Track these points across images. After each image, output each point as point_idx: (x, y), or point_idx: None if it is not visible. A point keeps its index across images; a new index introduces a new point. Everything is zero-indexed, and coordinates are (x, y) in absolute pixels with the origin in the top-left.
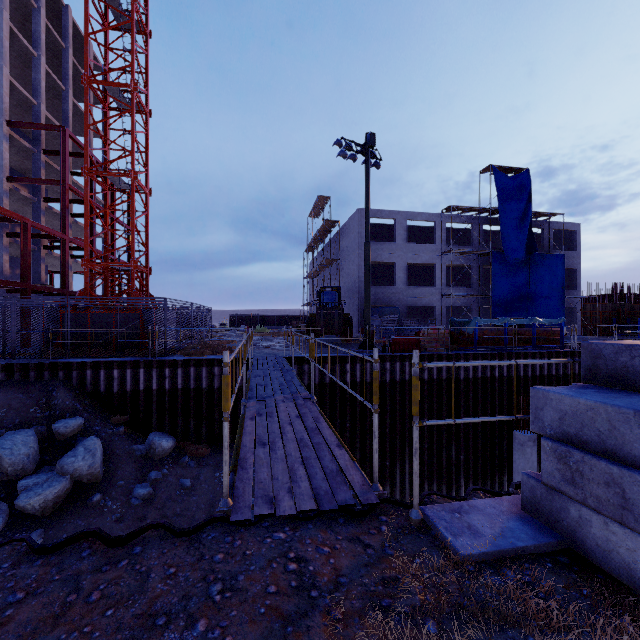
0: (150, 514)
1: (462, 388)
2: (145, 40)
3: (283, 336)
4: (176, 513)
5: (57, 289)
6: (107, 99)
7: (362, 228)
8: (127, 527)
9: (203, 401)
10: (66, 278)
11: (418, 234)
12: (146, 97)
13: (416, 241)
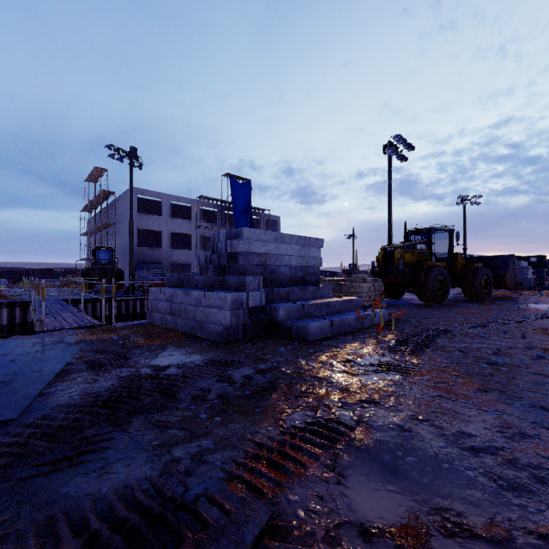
0: None
1: None
2: None
3: (57, 287)
4: None
5: None
6: None
7: (135, 202)
8: None
9: None
10: None
11: (182, 211)
12: None
13: (180, 216)
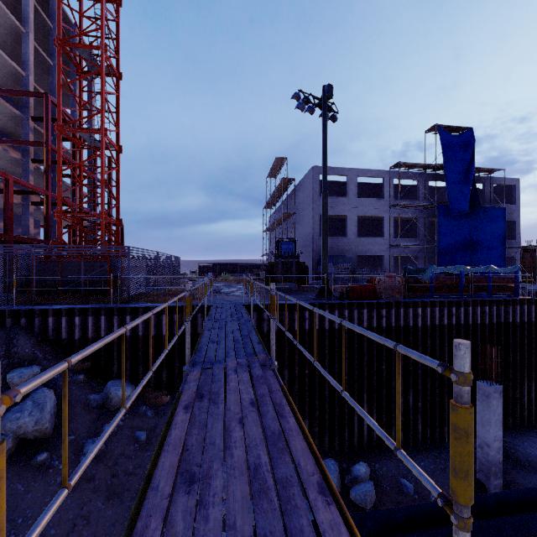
0: (99, 473)
1: (420, 335)
2: (116, 8)
3: (244, 283)
4: (128, 471)
5: (39, 240)
6: (81, 63)
7: (316, 184)
8: (72, 491)
9: (163, 348)
10: (48, 230)
11: (367, 190)
12: (117, 61)
13: (365, 196)
